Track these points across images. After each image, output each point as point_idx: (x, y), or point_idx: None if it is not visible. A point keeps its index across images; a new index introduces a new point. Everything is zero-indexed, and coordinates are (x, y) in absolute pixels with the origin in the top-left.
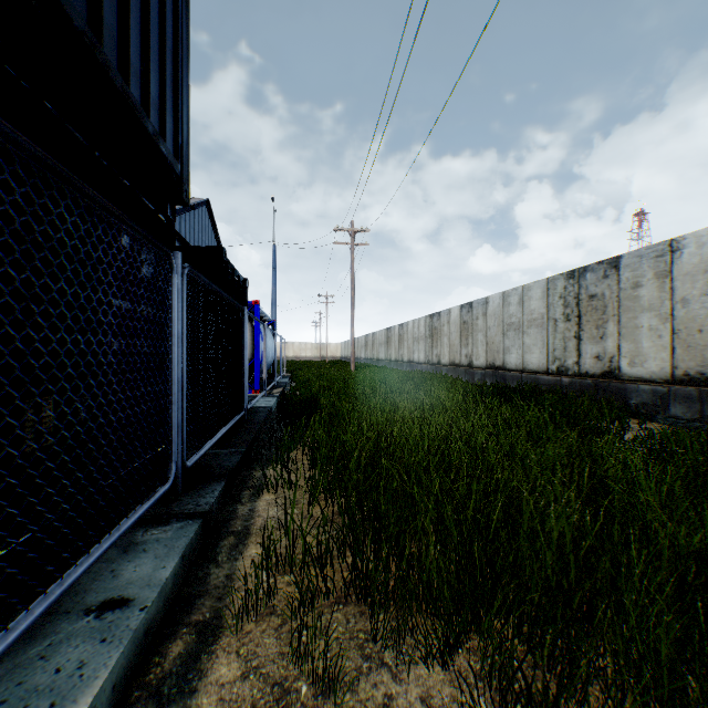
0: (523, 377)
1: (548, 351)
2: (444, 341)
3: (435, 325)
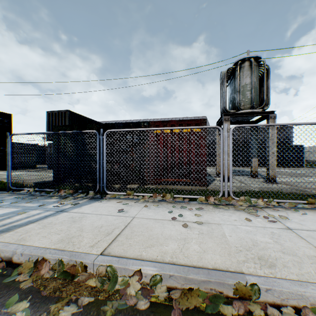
0: (313, 162)
1: None
2: None
3: None
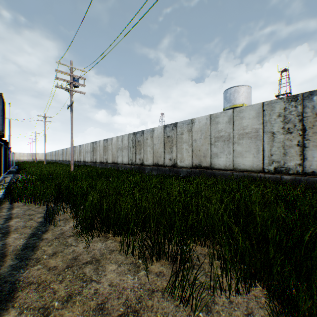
0: (88, 163)
1: (90, 157)
2: (76, 154)
3: (74, 150)
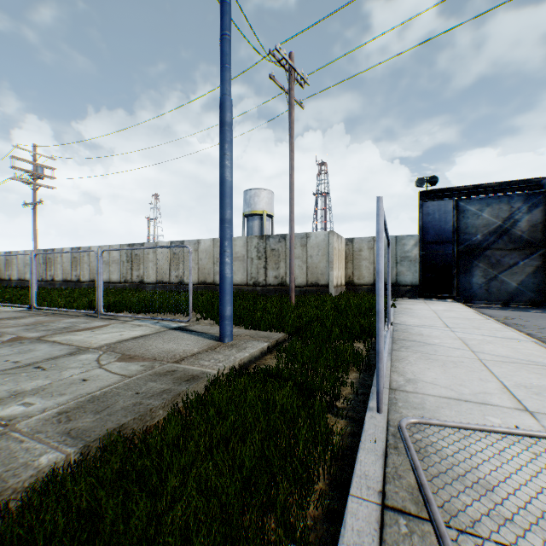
0: None
1: (40, 273)
2: None
3: None
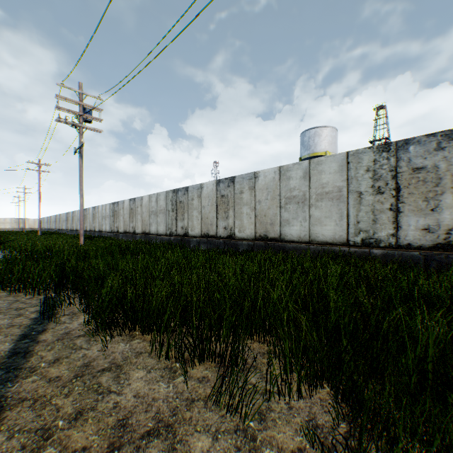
0: (106, 234)
1: (110, 225)
2: (88, 221)
3: (85, 214)
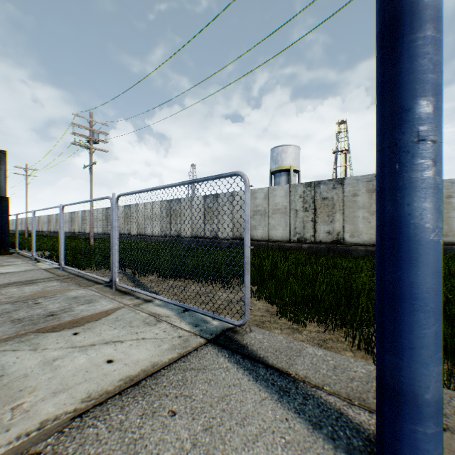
0: (98, 236)
1: (103, 228)
2: (77, 223)
3: (73, 217)
